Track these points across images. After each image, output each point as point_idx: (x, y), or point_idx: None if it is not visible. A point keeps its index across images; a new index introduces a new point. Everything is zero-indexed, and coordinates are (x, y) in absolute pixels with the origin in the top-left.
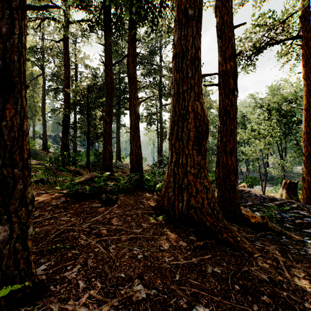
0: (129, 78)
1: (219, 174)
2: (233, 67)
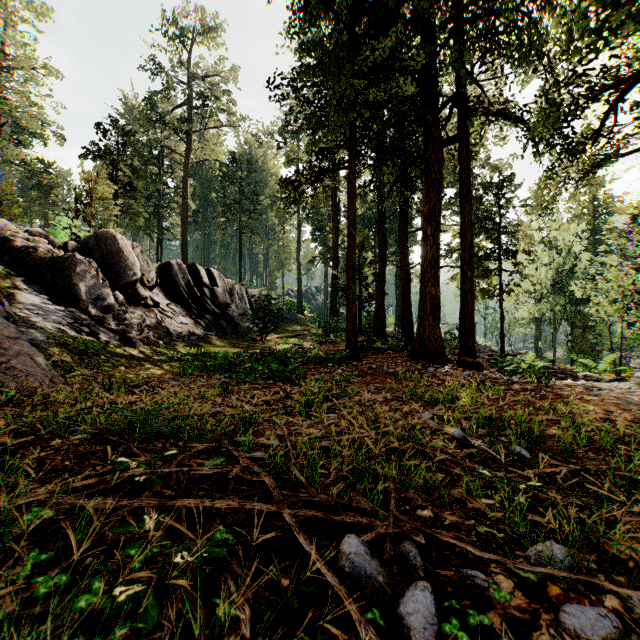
0: (400, 246)
1: (459, 335)
2: (467, 257)
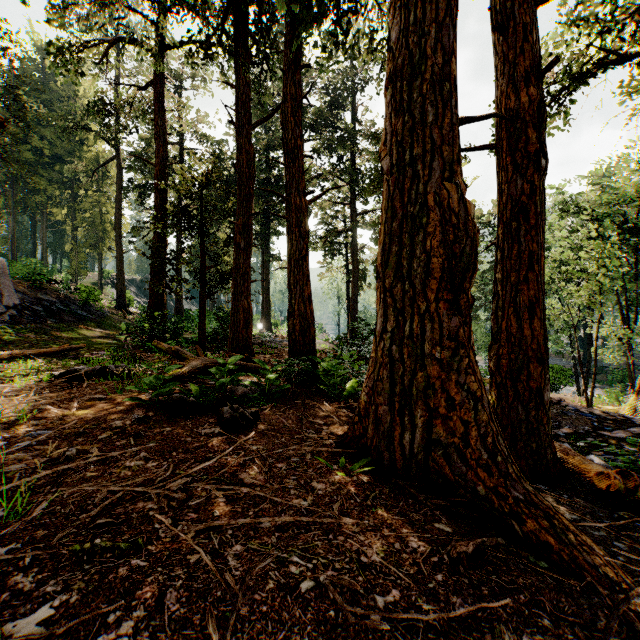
0: (285, 151)
1: (499, 362)
2: (537, 100)
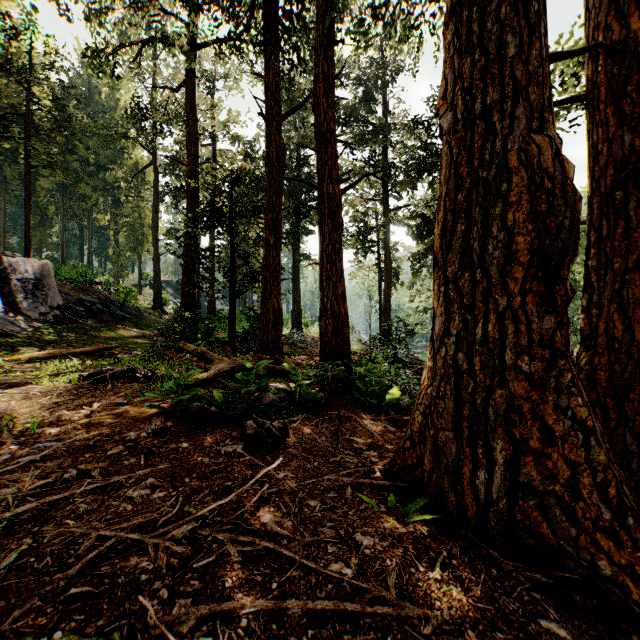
0: (317, 136)
1: (593, 374)
2: None
